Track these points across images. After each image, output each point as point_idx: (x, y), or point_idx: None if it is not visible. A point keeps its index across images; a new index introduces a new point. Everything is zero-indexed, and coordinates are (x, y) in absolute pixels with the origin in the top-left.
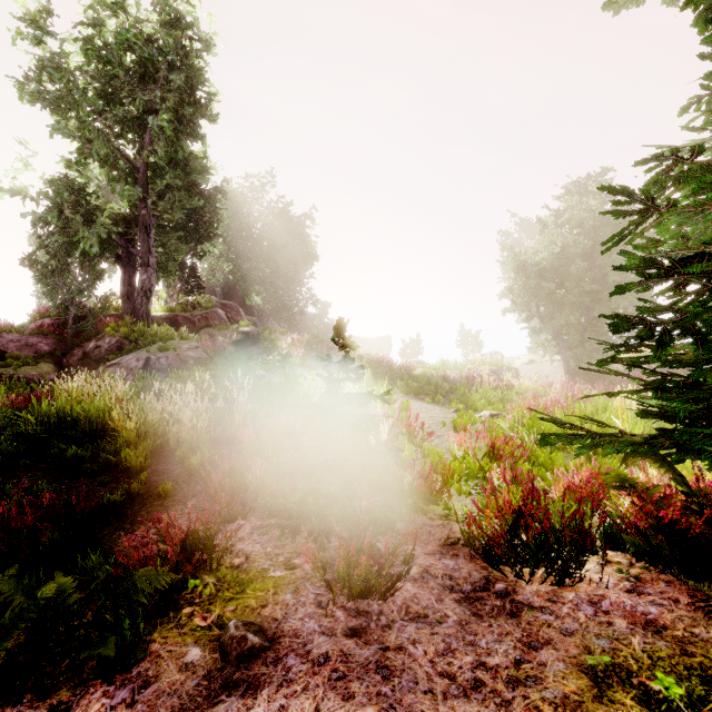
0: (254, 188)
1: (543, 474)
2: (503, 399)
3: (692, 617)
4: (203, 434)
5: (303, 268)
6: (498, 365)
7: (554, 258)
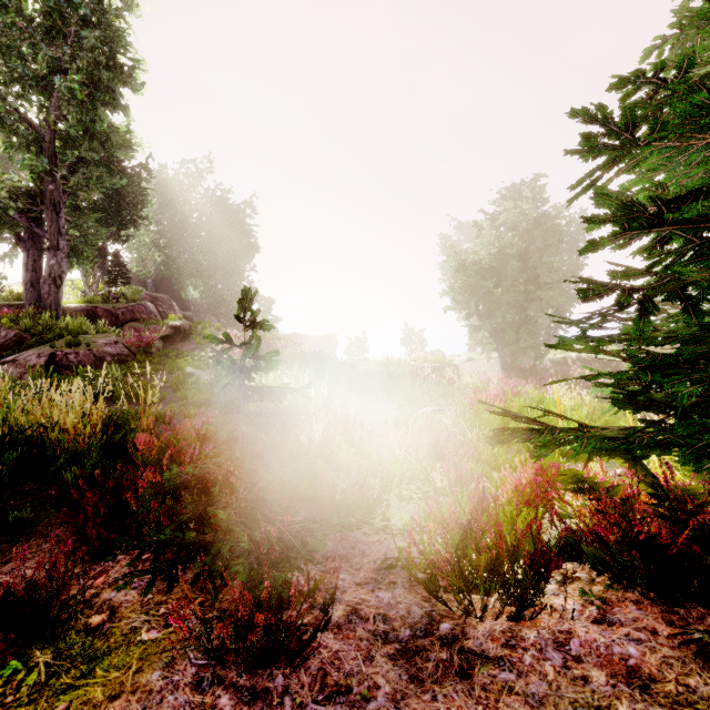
0: (190, 174)
1: (487, 472)
2: (445, 395)
3: (680, 660)
4: (90, 442)
5: (244, 261)
6: (440, 362)
7: (492, 258)
